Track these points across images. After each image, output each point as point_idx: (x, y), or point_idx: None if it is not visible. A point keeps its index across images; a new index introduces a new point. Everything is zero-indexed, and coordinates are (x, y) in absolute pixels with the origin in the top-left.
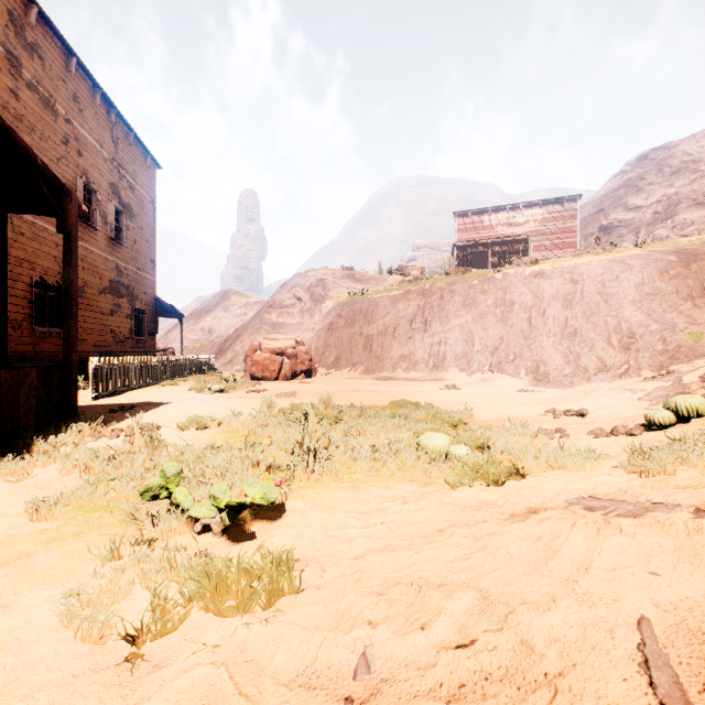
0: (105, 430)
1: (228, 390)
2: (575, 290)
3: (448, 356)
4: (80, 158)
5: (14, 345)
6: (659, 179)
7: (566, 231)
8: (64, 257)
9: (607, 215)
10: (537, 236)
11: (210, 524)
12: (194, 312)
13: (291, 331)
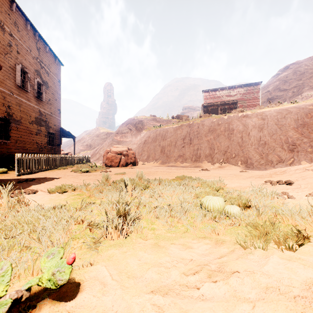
0: None
1: (91, 171)
2: (264, 123)
3: (202, 155)
4: (18, 55)
5: None
6: (294, 76)
7: (254, 99)
8: None
9: (271, 93)
10: (241, 101)
11: None
12: (83, 137)
13: (126, 144)
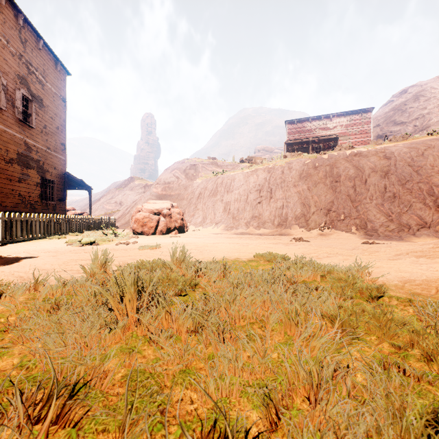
0: None
1: (101, 242)
2: (389, 164)
3: (290, 216)
4: None
5: None
6: (416, 104)
7: (363, 133)
8: None
9: (382, 128)
10: (342, 136)
11: None
12: (111, 191)
13: (171, 200)
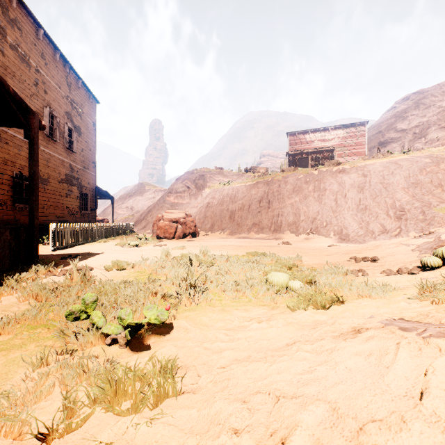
0: (55, 270)
1: (141, 245)
2: (365, 181)
3: (284, 223)
4: (46, 95)
5: (1, 215)
6: (416, 112)
7: (358, 145)
8: (29, 155)
9: (383, 135)
10: (339, 147)
11: (117, 338)
12: (121, 196)
13: (183, 207)
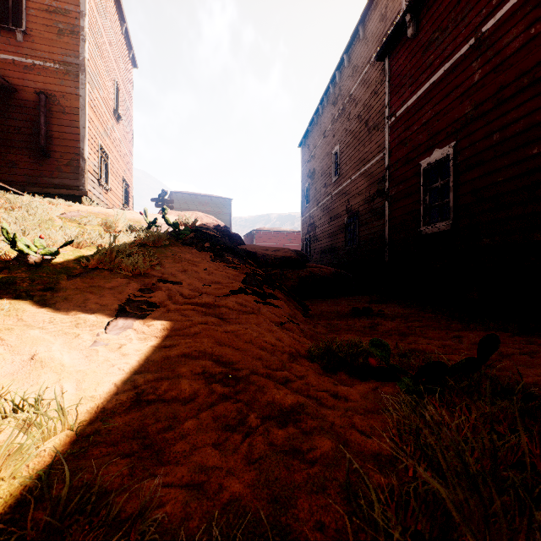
0: None
1: None
2: None
3: None
4: None
5: None
6: None
7: None
8: None
9: None
10: None
11: None
12: None
13: None
